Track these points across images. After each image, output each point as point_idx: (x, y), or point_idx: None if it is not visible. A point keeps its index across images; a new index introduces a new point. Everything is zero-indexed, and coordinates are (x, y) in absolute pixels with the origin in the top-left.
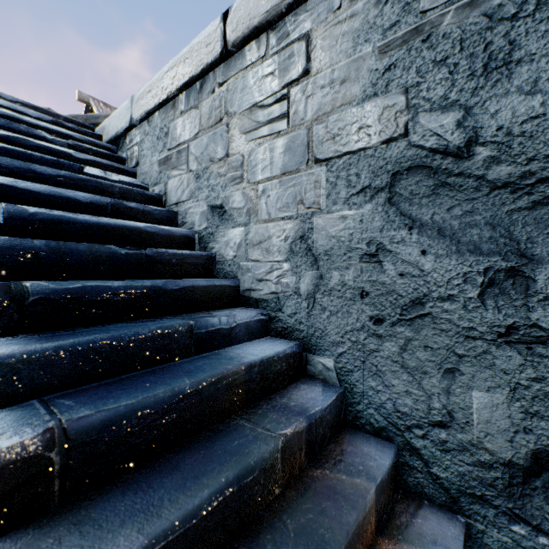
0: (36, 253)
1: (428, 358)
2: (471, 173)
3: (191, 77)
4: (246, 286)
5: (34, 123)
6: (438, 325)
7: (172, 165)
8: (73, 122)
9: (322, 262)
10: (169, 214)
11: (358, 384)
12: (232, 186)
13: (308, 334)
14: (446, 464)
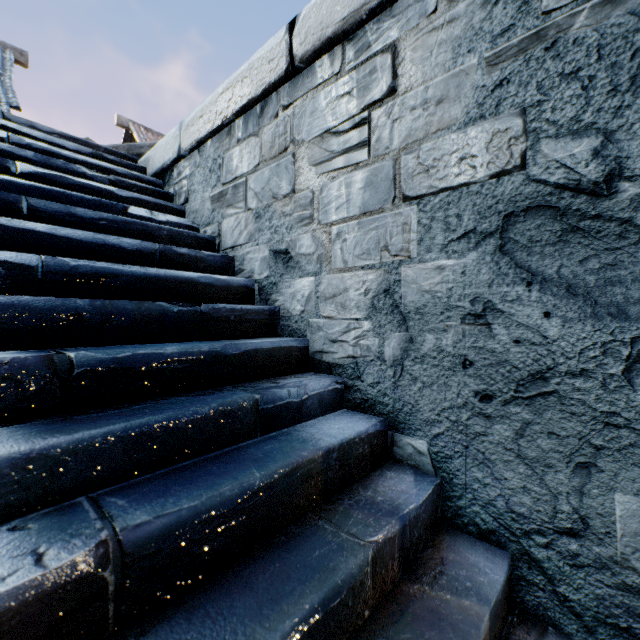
0: (79, 314)
1: (553, 448)
2: (613, 216)
3: (250, 99)
4: (317, 347)
5: (73, 156)
6: (567, 407)
7: (228, 203)
8: (114, 153)
9: (413, 322)
10: (224, 260)
11: (460, 474)
12: (300, 228)
13: (394, 408)
14: (578, 583)
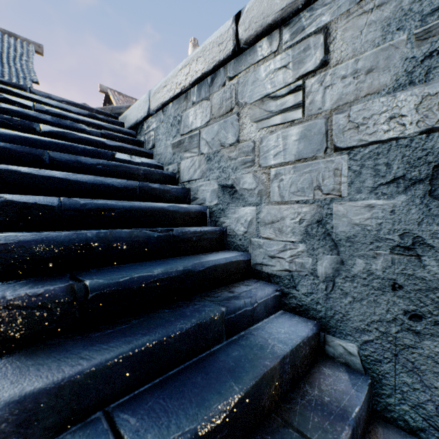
0: (89, 244)
1: None
2: None
3: (204, 73)
4: (257, 260)
5: (76, 117)
6: None
7: (185, 148)
8: (102, 113)
9: (343, 248)
10: (183, 191)
11: (389, 377)
12: (243, 169)
13: (326, 315)
14: None
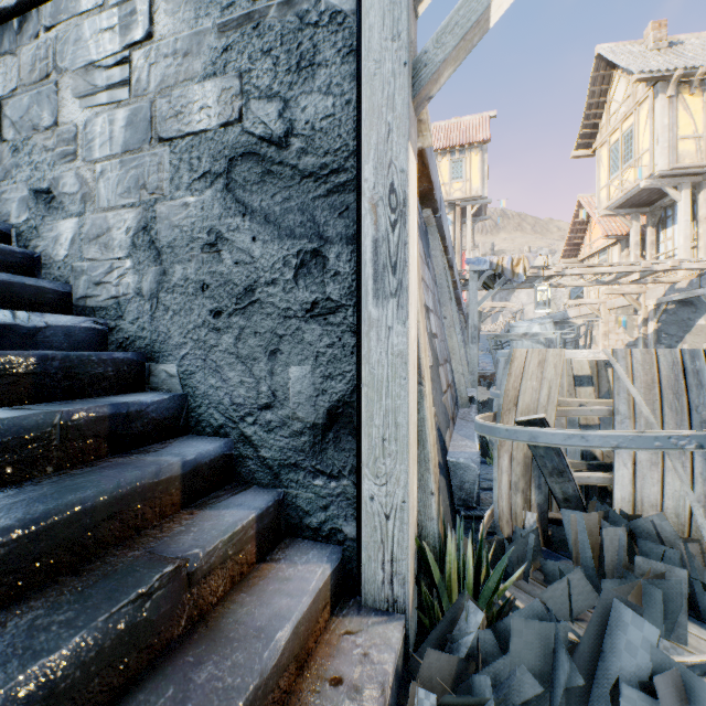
0: None
1: (258, 344)
2: (288, 163)
3: (3, 8)
4: (81, 292)
5: None
6: (265, 310)
7: None
8: None
9: (166, 256)
10: None
11: (200, 385)
12: (64, 165)
13: (152, 340)
14: (271, 443)
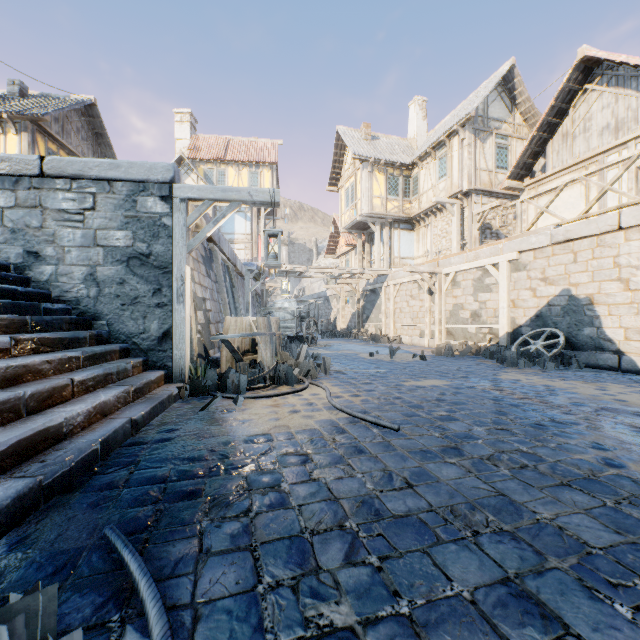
0: None
1: (140, 315)
2: (150, 263)
3: (10, 174)
4: (57, 294)
5: None
6: (142, 304)
7: None
8: None
9: (102, 285)
10: None
11: (117, 328)
12: (46, 244)
13: (95, 313)
14: (144, 344)
